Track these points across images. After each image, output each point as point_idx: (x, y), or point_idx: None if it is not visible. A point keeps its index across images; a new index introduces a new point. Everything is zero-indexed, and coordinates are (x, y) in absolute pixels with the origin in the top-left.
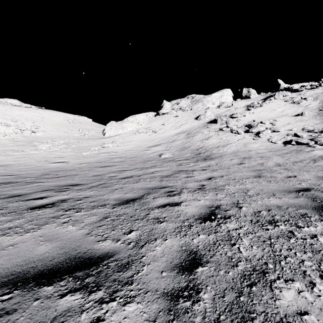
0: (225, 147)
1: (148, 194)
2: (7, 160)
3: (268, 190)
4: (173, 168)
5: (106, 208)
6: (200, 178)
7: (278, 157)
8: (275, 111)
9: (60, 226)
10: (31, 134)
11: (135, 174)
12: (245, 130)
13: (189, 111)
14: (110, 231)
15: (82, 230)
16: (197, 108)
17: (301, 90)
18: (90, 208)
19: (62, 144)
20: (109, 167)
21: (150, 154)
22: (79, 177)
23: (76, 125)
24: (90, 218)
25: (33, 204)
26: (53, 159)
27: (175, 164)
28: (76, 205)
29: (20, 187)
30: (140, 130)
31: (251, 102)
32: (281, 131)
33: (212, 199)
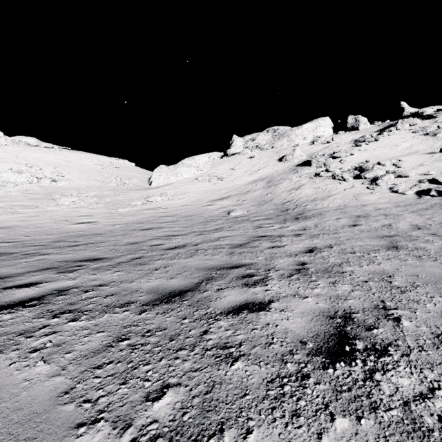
0: (325, 200)
1: (209, 281)
2: (13, 220)
3: (429, 276)
4: (248, 232)
5: (128, 311)
6: (295, 250)
7: (413, 215)
8: (399, 147)
9: (20, 362)
10: (50, 184)
11: (190, 242)
12: (353, 175)
13: (269, 150)
14: (116, 385)
15: (57, 379)
16: (281, 145)
17: (437, 115)
18: (99, 311)
19: (92, 197)
20: (154, 230)
21: (214, 210)
22: (106, 246)
23: (113, 171)
24: (90, 338)
25: (8, 297)
26: (77, 218)
27: (251, 225)
28: (78, 302)
29: (11, 263)
30: (200, 178)
31: (360, 135)
32: (411, 177)
33: (328, 296)
